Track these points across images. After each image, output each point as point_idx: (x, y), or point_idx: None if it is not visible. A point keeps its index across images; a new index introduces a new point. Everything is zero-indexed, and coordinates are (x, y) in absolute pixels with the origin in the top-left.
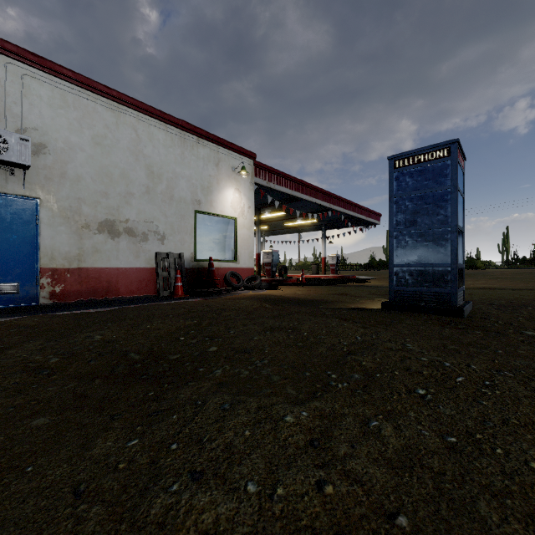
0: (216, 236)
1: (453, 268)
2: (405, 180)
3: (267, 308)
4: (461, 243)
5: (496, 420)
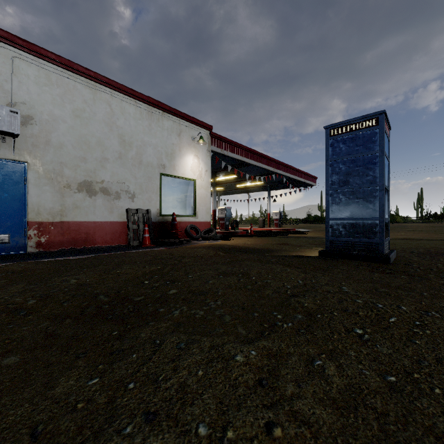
0: (179, 195)
1: (380, 221)
2: (338, 146)
3: (221, 256)
4: (387, 200)
5: (430, 359)
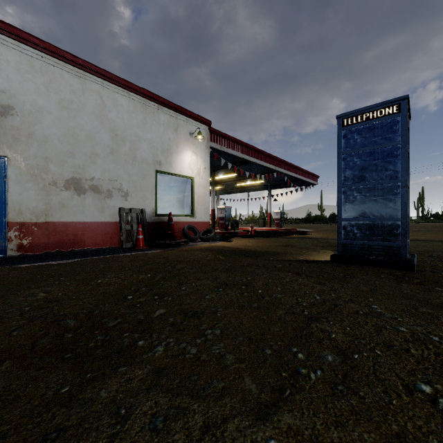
0: (175, 193)
1: (403, 222)
2: (353, 137)
3: (220, 260)
4: (407, 198)
5: None
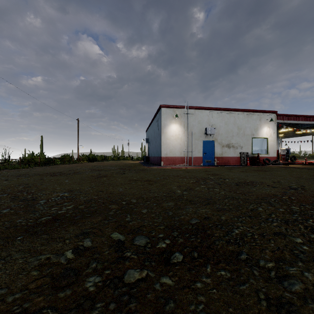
0: (259, 145)
1: None
2: None
3: (282, 168)
4: None
5: None
